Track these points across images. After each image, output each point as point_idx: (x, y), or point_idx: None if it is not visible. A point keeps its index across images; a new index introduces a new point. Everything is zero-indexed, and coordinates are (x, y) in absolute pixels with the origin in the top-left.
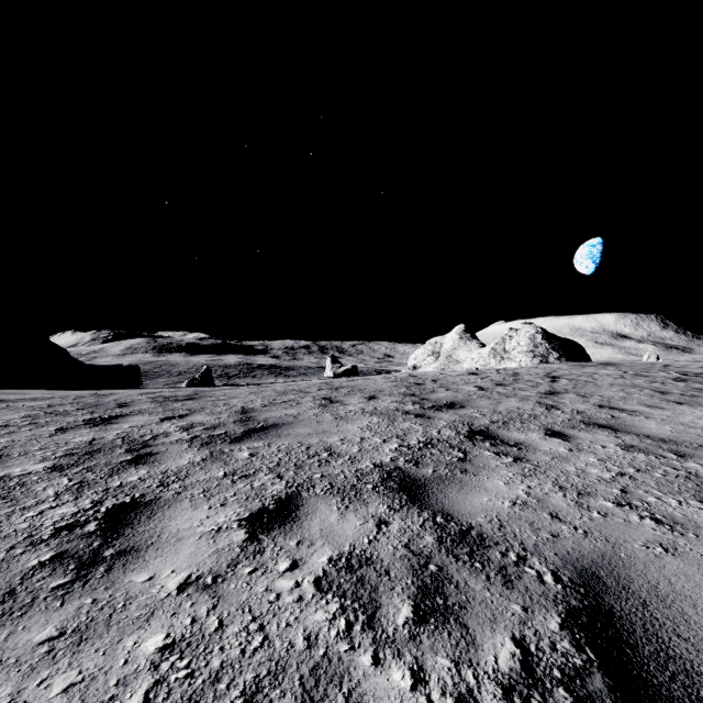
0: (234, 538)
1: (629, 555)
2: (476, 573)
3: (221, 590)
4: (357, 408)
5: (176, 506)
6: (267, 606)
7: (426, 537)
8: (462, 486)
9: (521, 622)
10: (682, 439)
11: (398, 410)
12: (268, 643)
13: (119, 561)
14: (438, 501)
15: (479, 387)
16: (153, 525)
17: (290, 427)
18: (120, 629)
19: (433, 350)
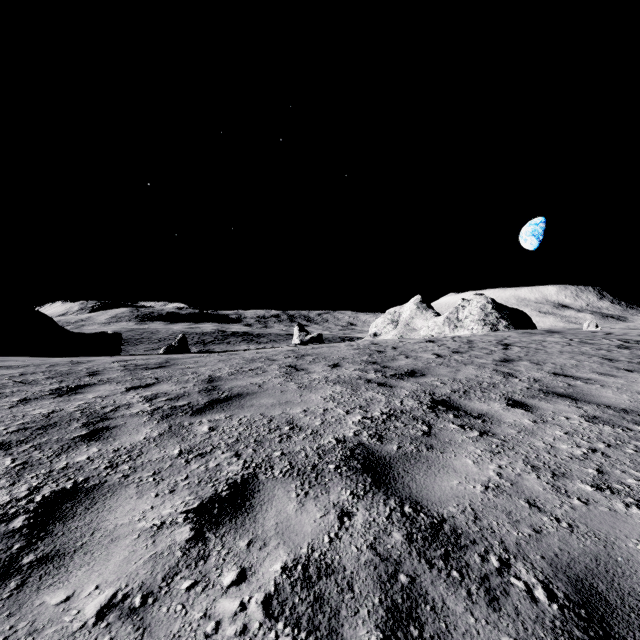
0: (177, 537)
1: (626, 558)
2: (454, 587)
3: (149, 616)
4: (321, 376)
5: (119, 494)
6: None
7: (394, 534)
8: (430, 465)
9: None
10: None
11: (360, 378)
12: None
13: (36, 572)
14: (405, 485)
15: (437, 354)
16: (88, 519)
17: (254, 397)
18: None
19: (392, 319)
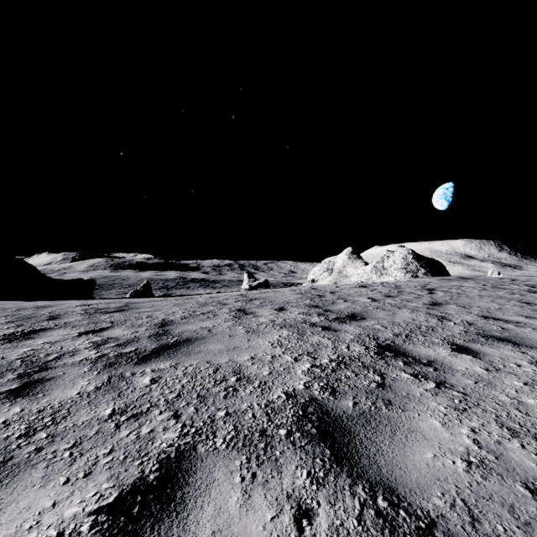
0: None
1: None
2: None
3: None
4: (268, 320)
5: (20, 479)
6: None
7: None
8: (394, 429)
9: None
10: None
11: (305, 322)
12: None
13: None
14: (371, 460)
15: (371, 298)
16: None
17: (202, 343)
18: None
19: (327, 268)
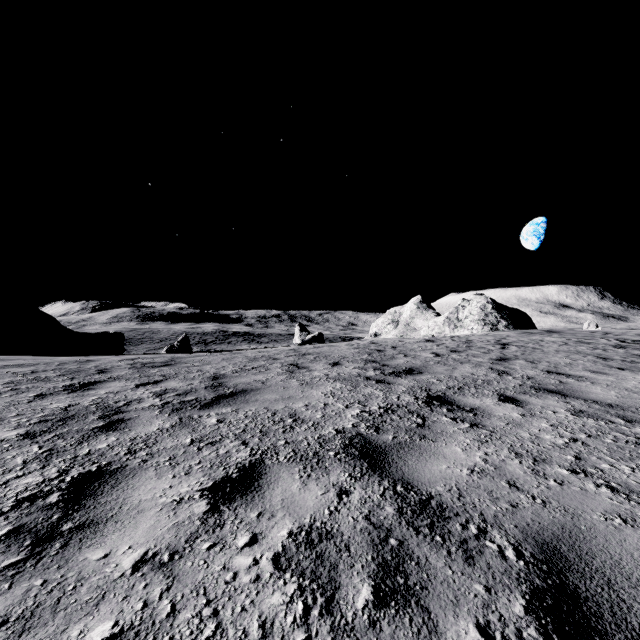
0: (195, 510)
1: (589, 527)
2: (436, 548)
3: (177, 569)
4: (322, 373)
5: (140, 475)
6: (223, 588)
7: (387, 508)
8: (422, 452)
9: (484, 605)
10: (628, 405)
11: (360, 376)
12: (221, 631)
13: (76, 536)
14: (398, 469)
15: (435, 353)
16: (115, 496)
17: (258, 393)
18: (66, 616)
19: (392, 319)
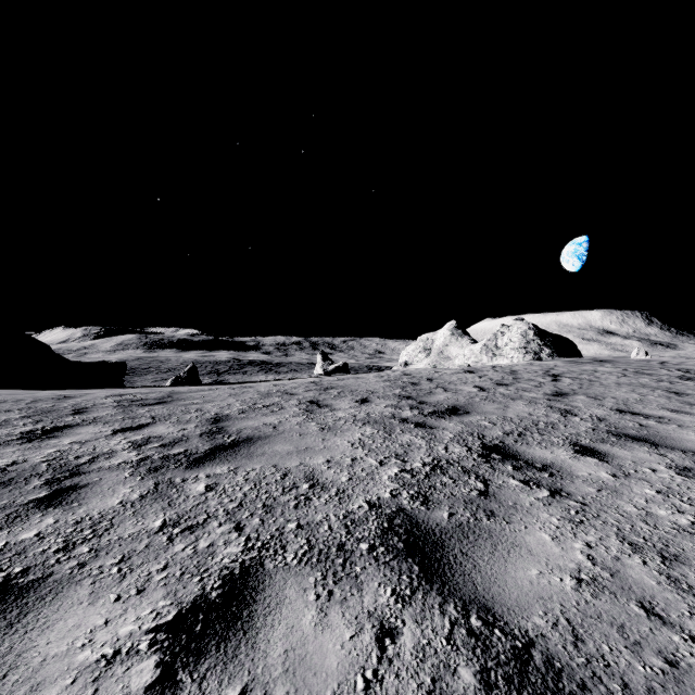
0: (132, 682)
1: None
2: None
3: None
4: (347, 414)
5: (65, 596)
6: None
7: (462, 671)
8: (495, 543)
9: None
10: None
11: (394, 417)
12: None
13: None
14: (466, 577)
15: (479, 387)
16: (6, 646)
17: (266, 443)
18: None
19: (424, 347)
